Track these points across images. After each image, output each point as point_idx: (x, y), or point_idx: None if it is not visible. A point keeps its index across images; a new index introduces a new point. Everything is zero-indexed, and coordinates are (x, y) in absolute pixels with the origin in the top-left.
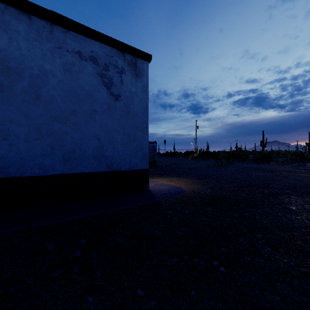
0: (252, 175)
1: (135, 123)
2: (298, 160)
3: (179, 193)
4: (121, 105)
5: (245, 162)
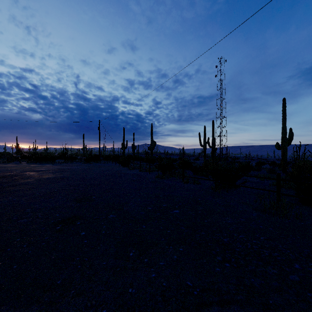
0: None
1: None
2: (14, 160)
3: None
4: None
5: None
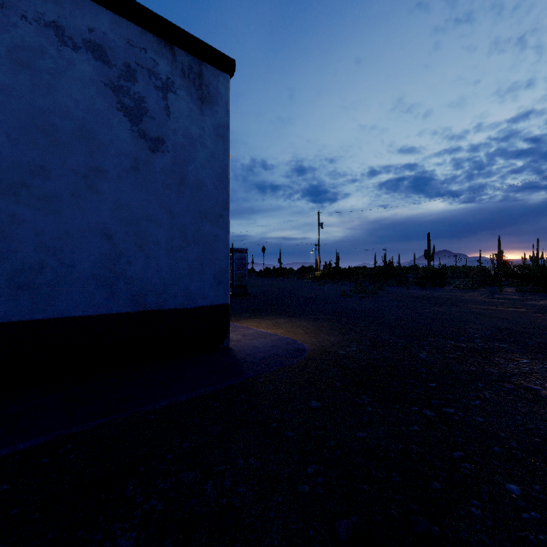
0: (425, 311)
1: (199, 205)
2: (489, 282)
3: (294, 355)
4: (167, 162)
5: (403, 287)
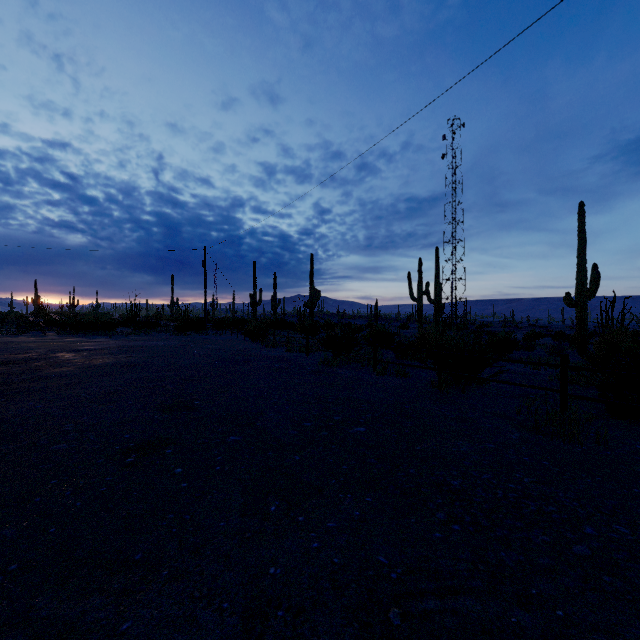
0: None
1: None
2: (32, 328)
3: None
4: None
5: None
